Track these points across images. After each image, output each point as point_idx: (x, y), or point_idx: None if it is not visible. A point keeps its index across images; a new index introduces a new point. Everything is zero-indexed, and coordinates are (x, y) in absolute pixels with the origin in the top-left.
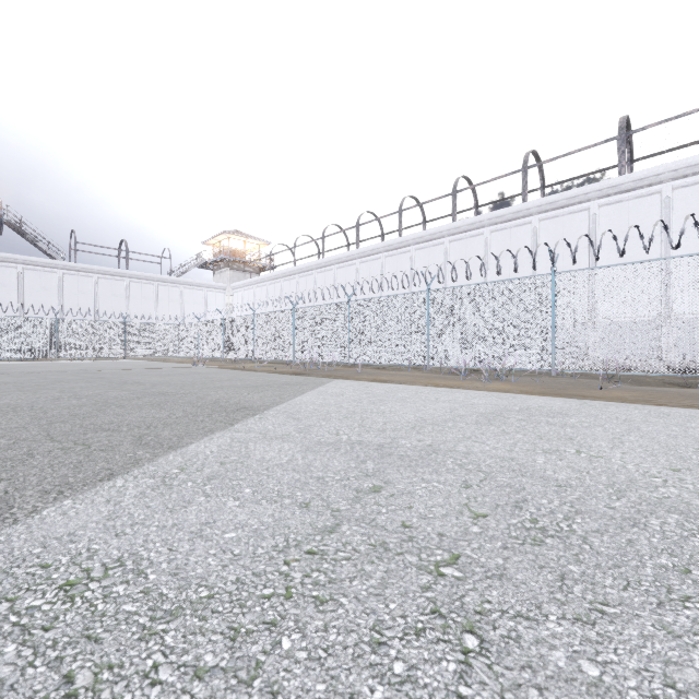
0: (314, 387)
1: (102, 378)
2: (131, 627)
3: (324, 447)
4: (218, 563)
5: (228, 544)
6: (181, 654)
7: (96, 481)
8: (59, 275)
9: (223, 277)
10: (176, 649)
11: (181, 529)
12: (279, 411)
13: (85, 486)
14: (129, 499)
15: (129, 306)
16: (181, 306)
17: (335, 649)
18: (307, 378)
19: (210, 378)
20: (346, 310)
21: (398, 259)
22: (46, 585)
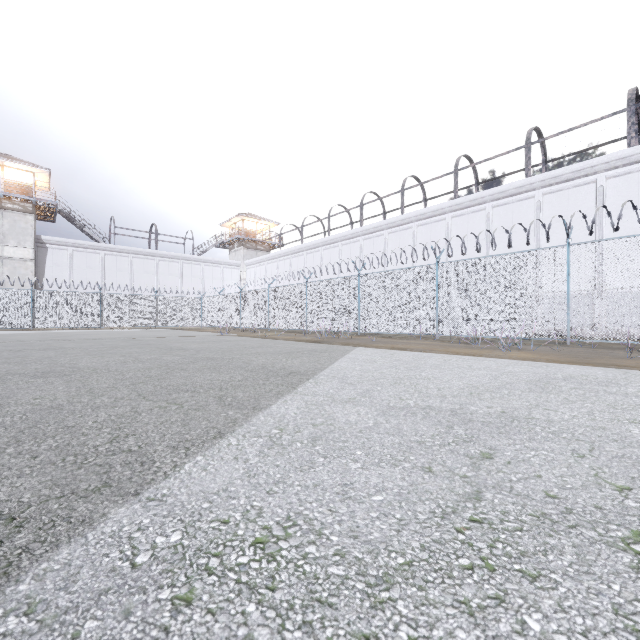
0: (342, 354)
1: (149, 344)
2: (354, 593)
3: (399, 411)
4: (389, 527)
5: (383, 507)
6: (429, 628)
7: (211, 438)
8: (101, 256)
9: (238, 255)
10: (419, 621)
11: (325, 489)
12: (327, 376)
13: (205, 443)
14: (253, 457)
15: (158, 282)
16: (202, 281)
17: (594, 635)
18: (329, 346)
19: (241, 345)
20: (356, 283)
21: (400, 235)
22: (239, 542)
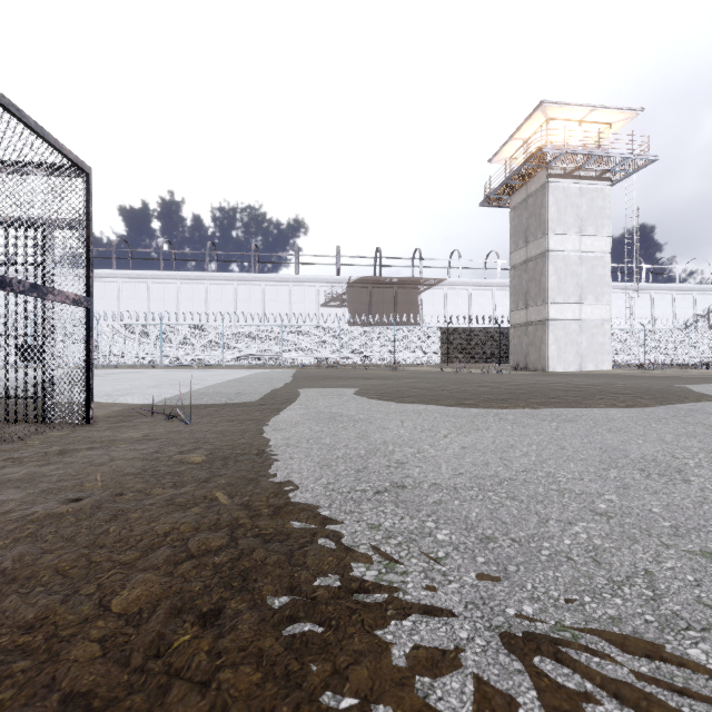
0: None
1: None
2: None
3: None
4: None
5: None
6: None
7: None
8: None
9: None
10: None
11: None
12: None
13: None
14: None
15: None
16: None
17: None
18: None
19: None
20: None
21: None
22: None
